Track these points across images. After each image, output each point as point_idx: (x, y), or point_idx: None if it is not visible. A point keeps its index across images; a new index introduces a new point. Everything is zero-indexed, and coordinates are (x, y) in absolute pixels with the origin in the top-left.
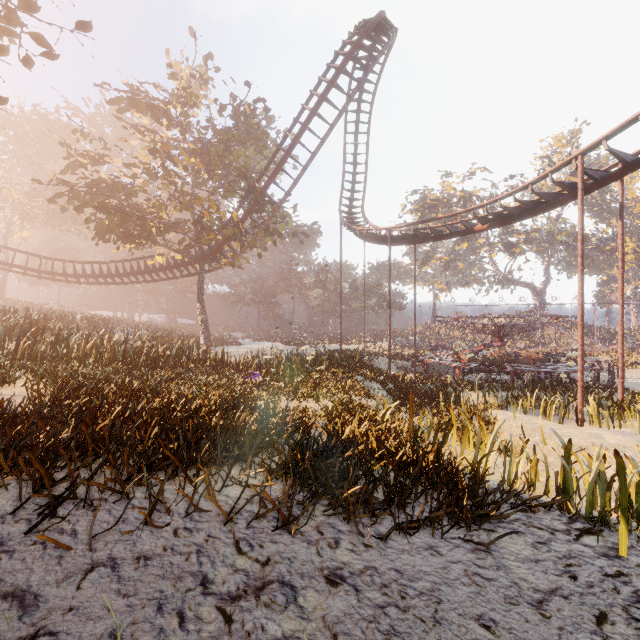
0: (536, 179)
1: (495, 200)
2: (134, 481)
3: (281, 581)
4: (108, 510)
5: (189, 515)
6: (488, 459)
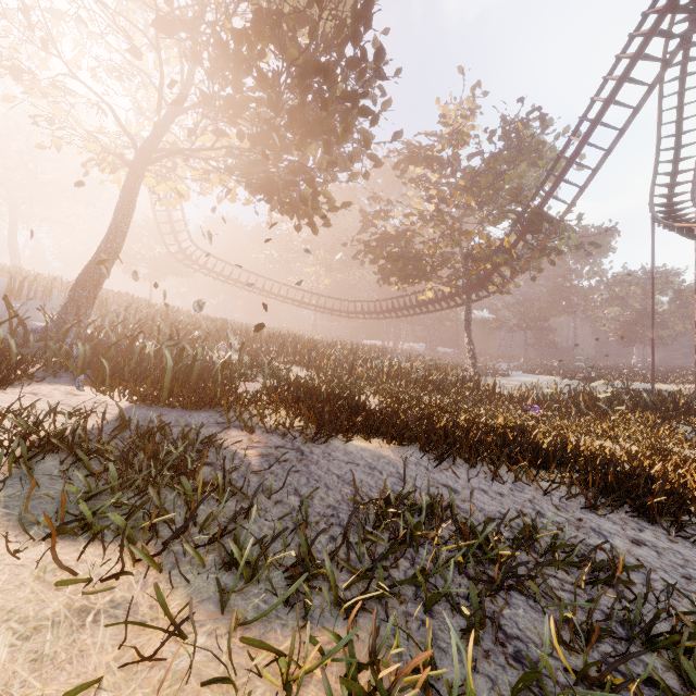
0: None
1: None
2: (474, 459)
3: (593, 530)
4: (465, 470)
5: (515, 485)
6: None
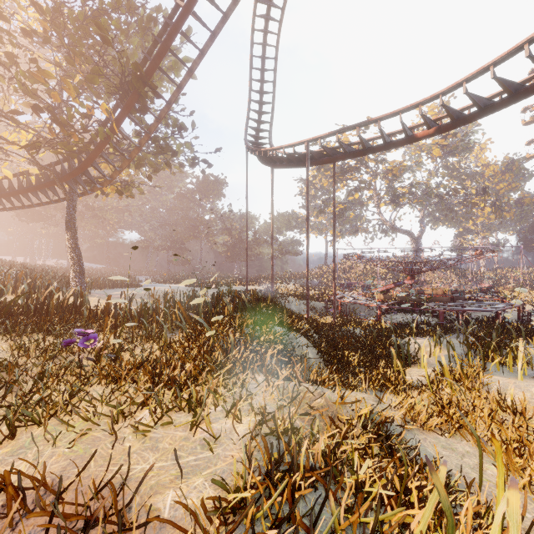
0: None
1: (458, 83)
2: None
3: None
4: None
5: None
6: None
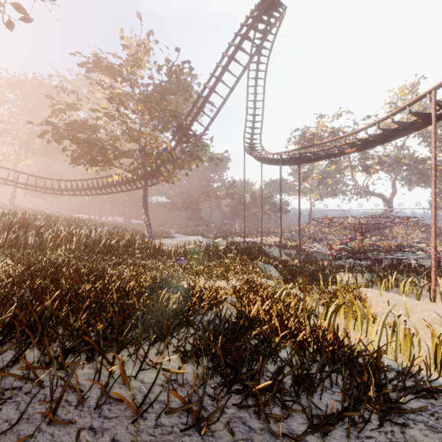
0: (396, 111)
1: (362, 129)
2: (52, 367)
3: None
4: (17, 403)
5: (99, 408)
6: (372, 334)
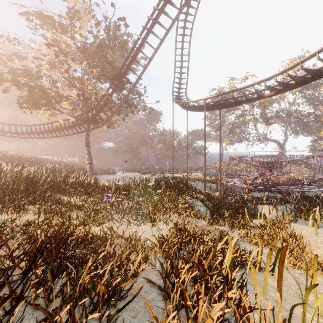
0: None
1: (284, 71)
2: None
3: None
4: None
5: None
6: None
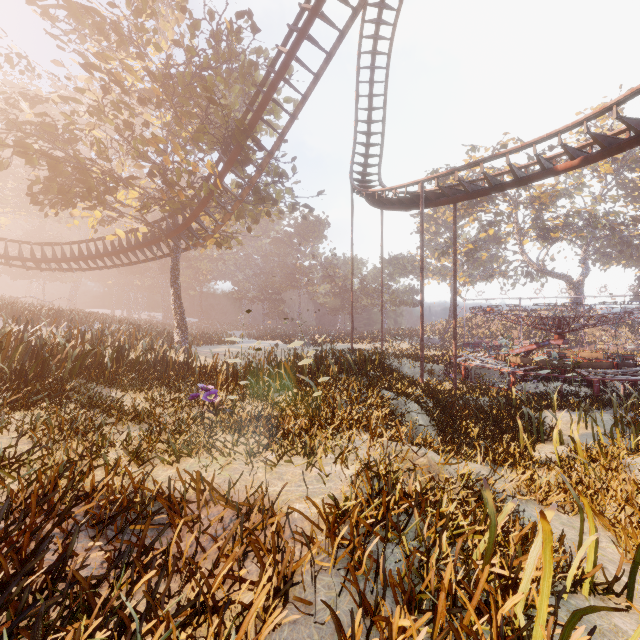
0: None
1: (607, 107)
2: None
3: None
4: None
5: None
6: None
